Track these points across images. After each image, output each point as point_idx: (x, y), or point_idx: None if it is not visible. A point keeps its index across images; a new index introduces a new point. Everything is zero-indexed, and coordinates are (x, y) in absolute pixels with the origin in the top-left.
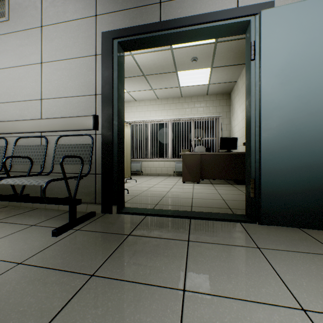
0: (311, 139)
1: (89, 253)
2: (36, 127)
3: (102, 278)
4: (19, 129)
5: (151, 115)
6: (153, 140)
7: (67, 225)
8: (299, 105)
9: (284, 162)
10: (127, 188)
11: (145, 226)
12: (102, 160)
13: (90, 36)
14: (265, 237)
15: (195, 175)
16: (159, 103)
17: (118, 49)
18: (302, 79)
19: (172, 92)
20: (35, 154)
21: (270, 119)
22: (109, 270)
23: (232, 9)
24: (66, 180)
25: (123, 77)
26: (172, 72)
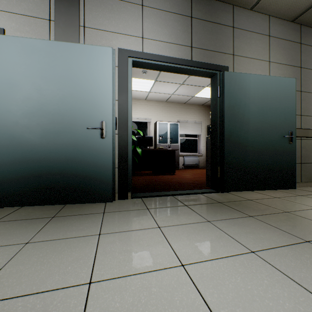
0: (22, 140)
1: None
2: None
3: None
4: None
5: None
6: None
7: None
8: (14, 114)
9: (3, 157)
10: None
11: None
12: None
13: None
14: None
15: None
16: None
17: None
18: (16, 95)
19: None
20: None
21: None
22: None
23: None
24: None
25: None
26: None
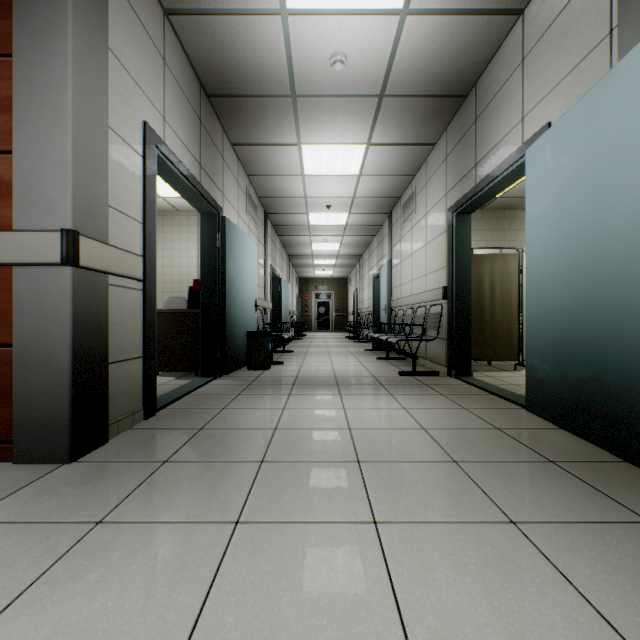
0: (556, 307)
1: (394, 381)
2: (422, 299)
3: (381, 385)
4: (417, 301)
5: None
6: None
7: (407, 372)
8: (548, 263)
9: (538, 336)
10: None
11: (444, 385)
12: (447, 327)
13: (443, 214)
14: (494, 412)
15: None
16: None
17: (456, 221)
18: (550, 229)
19: None
20: (420, 321)
21: (530, 283)
22: (387, 385)
23: (515, 151)
24: (407, 341)
25: (469, 241)
26: None
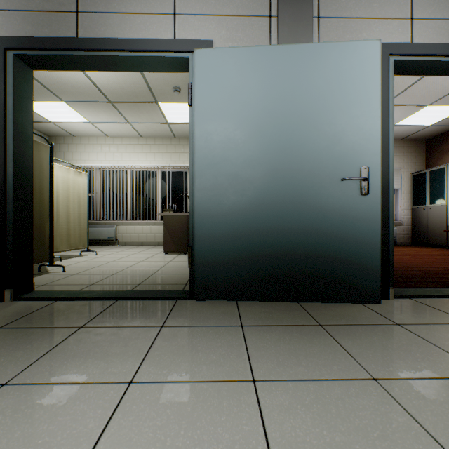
0: (243, 202)
1: None
2: None
3: None
4: None
5: (131, 159)
6: (134, 195)
7: None
8: (232, 163)
9: (218, 227)
10: (72, 264)
11: (38, 315)
12: None
13: None
14: (185, 314)
15: (181, 243)
16: (143, 143)
17: (15, 65)
18: (235, 134)
19: (160, 129)
20: None
21: (204, 177)
22: None
23: (167, 40)
24: None
25: (31, 105)
26: (151, 103)
